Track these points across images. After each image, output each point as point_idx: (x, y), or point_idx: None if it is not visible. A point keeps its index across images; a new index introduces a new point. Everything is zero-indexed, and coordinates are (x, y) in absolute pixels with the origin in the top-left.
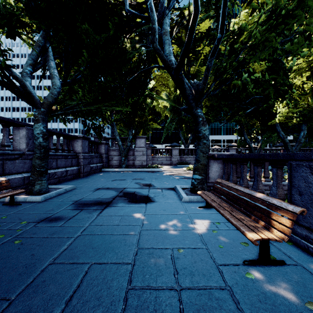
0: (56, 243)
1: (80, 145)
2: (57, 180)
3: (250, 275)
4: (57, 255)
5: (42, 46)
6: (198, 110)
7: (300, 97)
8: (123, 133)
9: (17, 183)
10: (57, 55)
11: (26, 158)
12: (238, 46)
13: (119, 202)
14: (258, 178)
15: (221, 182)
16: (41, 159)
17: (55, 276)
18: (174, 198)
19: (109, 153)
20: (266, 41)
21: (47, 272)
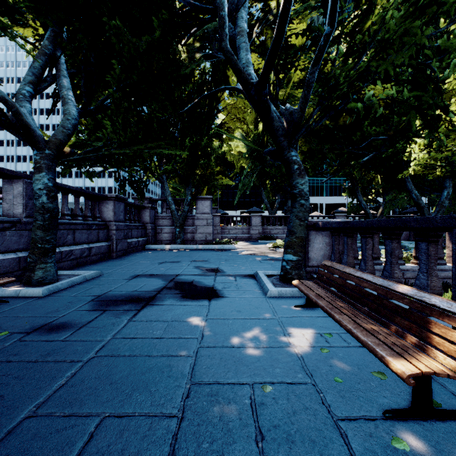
0: (49, 373)
1: (111, 210)
2: (75, 263)
3: (401, 442)
4: (45, 398)
5: (50, 54)
6: (293, 153)
7: (447, 136)
8: (179, 194)
9: (8, 267)
10: (73, 70)
11: (23, 228)
12: (363, 39)
13: (167, 297)
14: (393, 259)
15: (331, 265)
16: (45, 230)
17: (31, 444)
18: (254, 292)
19: (157, 222)
20: (405, 35)
21: (18, 435)
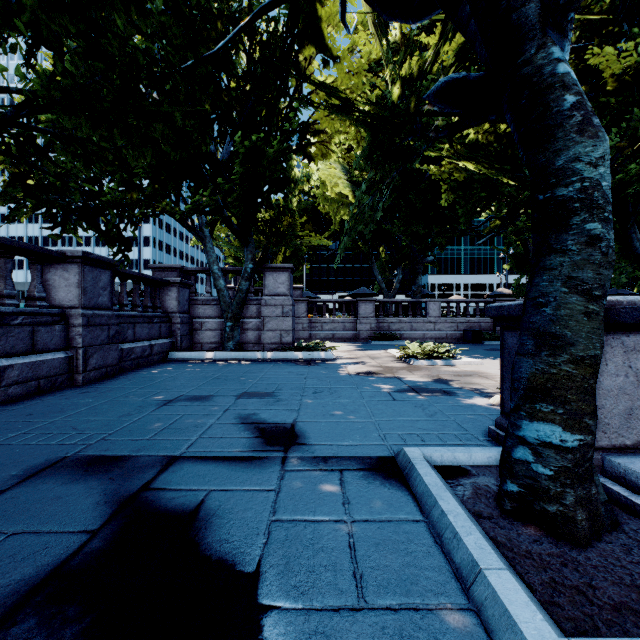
0: None
1: (75, 284)
2: None
3: None
4: None
5: None
6: (556, 51)
7: None
8: None
9: None
10: None
11: None
12: None
13: None
14: None
15: None
16: None
17: None
18: None
19: (195, 310)
20: None
21: None
